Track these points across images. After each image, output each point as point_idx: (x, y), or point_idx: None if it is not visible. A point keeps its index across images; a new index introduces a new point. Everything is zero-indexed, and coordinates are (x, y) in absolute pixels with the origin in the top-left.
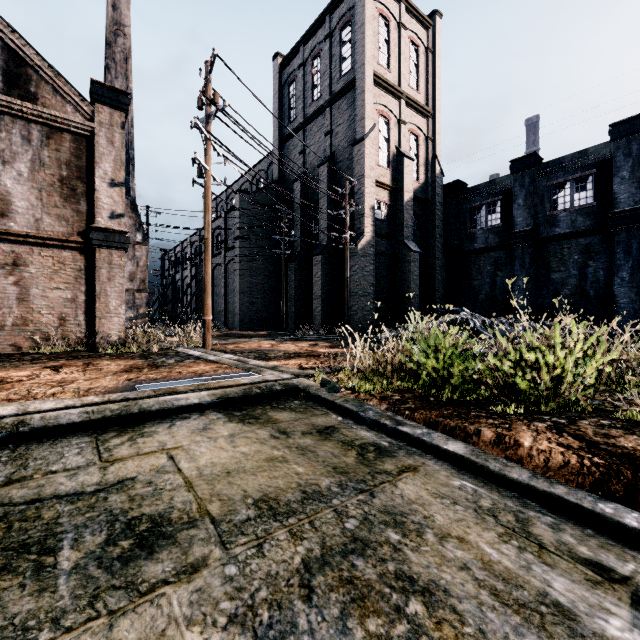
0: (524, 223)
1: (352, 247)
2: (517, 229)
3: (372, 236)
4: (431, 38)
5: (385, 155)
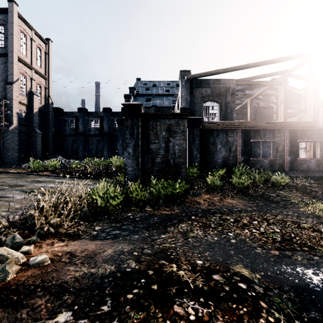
0: (82, 129)
1: (6, 128)
2: (80, 130)
3: (17, 125)
4: (48, 48)
5: (24, 91)
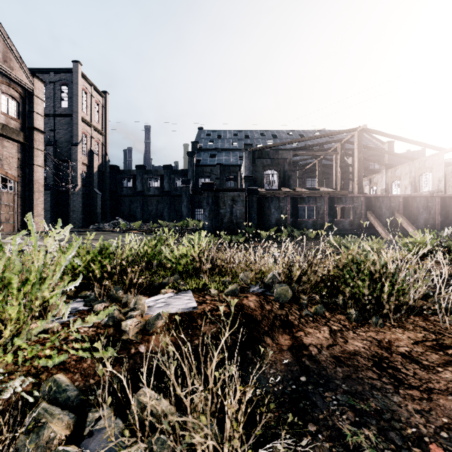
0: (140, 188)
1: (72, 190)
2: (138, 190)
3: (81, 186)
4: (104, 102)
5: (85, 150)
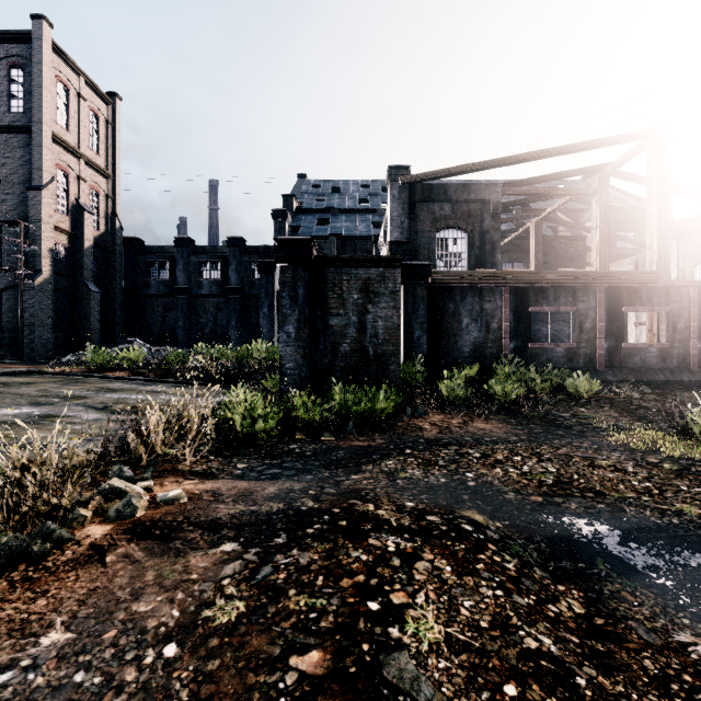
0: (184, 282)
1: (28, 282)
2: (179, 285)
3: (51, 275)
4: (112, 113)
5: (64, 203)
